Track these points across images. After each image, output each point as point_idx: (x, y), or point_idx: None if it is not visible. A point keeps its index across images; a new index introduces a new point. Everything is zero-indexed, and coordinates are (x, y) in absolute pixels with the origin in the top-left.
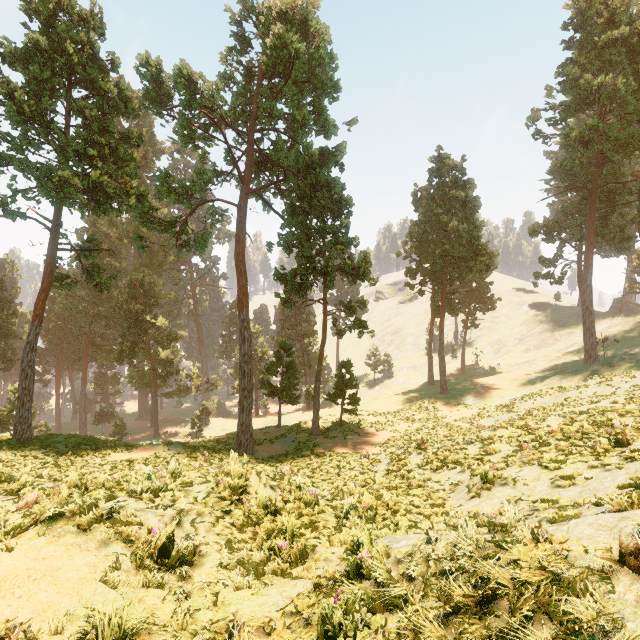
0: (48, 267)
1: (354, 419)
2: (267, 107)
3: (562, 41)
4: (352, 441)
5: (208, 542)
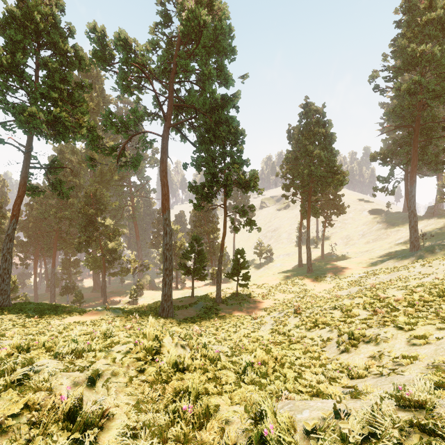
0: (22, 180)
1: (246, 291)
2: (183, 64)
3: (394, 21)
4: (245, 307)
5: (119, 404)
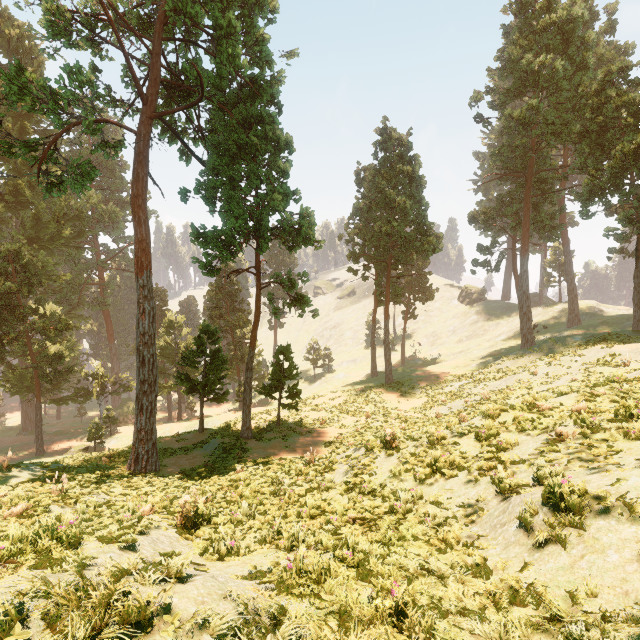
0: None
1: (294, 416)
2: None
3: (502, 25)
4: (292, 442)
5: None
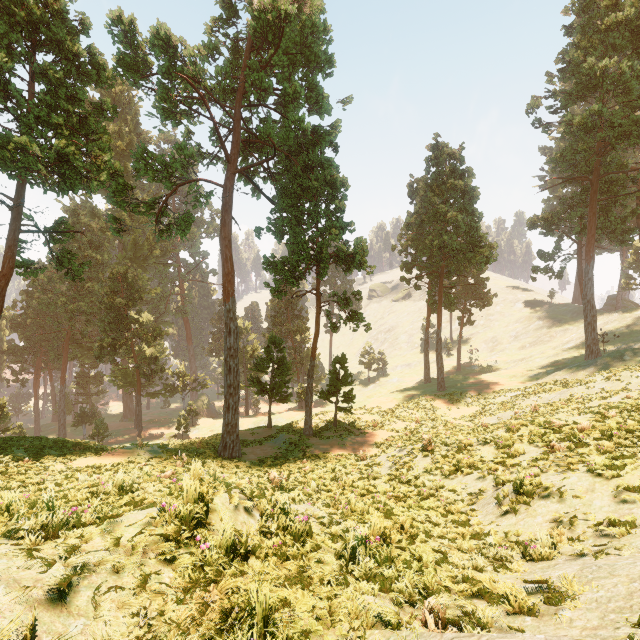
0: (9, 250)
1: (349, 418)
2: (255, 78)
3: (563, 26)
4: (347, 442)
5: (110, 636)
